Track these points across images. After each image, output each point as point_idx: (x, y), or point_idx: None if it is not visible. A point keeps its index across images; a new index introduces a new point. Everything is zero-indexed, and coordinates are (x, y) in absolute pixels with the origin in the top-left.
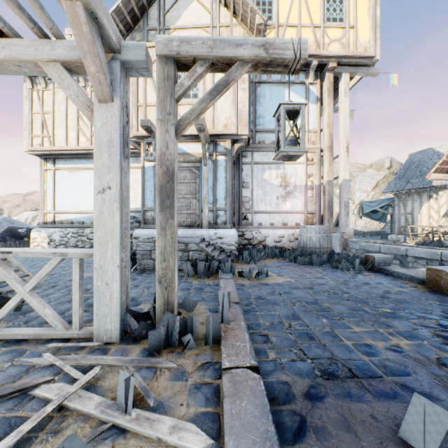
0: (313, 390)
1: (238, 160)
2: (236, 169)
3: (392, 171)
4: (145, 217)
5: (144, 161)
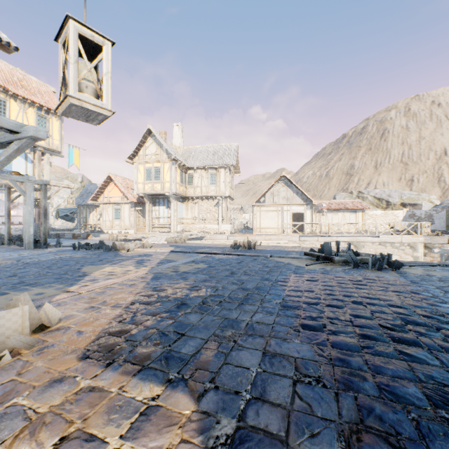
0: None
1: None
2: None
3: (84, 185)
4: None
5: None
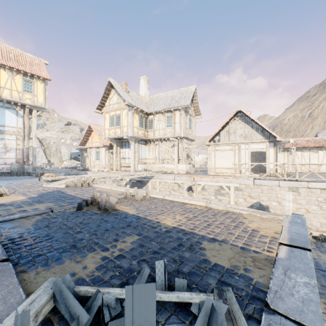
0: None
1: None
2: None
3: None
4: None
5: None
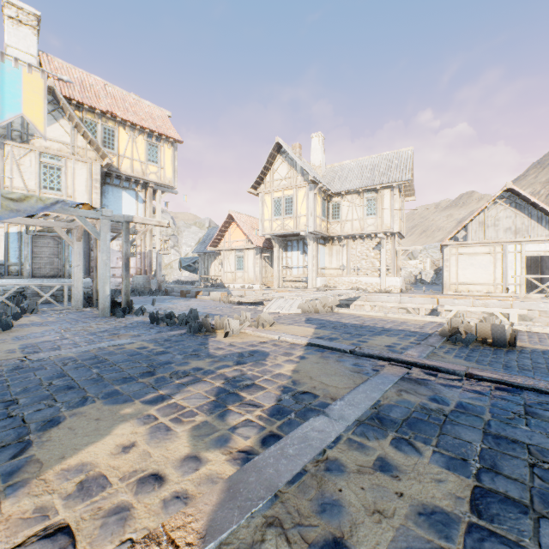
0: (139, 306)
1: (89, 232)
2: (87, 238)
3: None
4: (10, 270)
5: (8, 228)
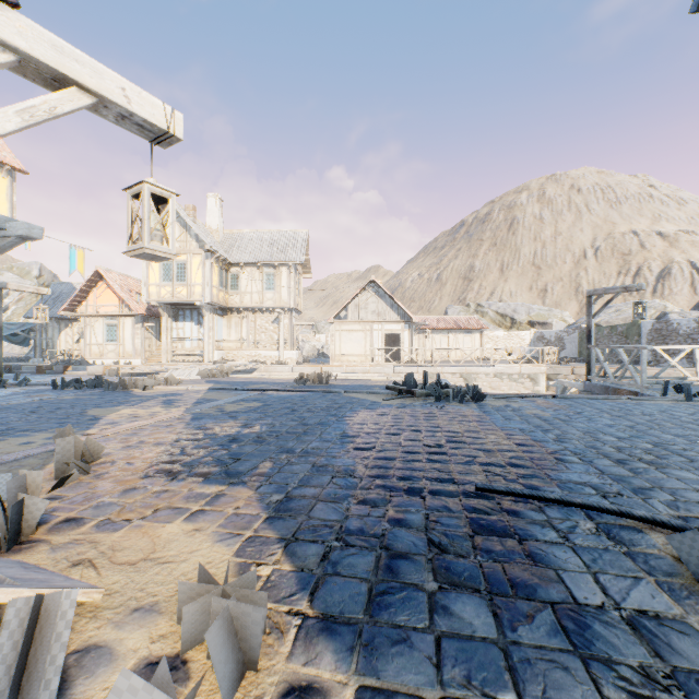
0: None
1: None
2: None
3: (43, 283)
4: None
5: None
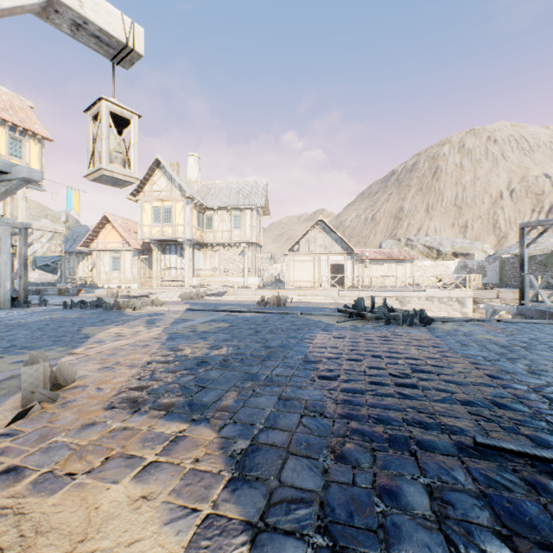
0: None
1: None
2: None
3: (69, 226)
4: None
5: None
